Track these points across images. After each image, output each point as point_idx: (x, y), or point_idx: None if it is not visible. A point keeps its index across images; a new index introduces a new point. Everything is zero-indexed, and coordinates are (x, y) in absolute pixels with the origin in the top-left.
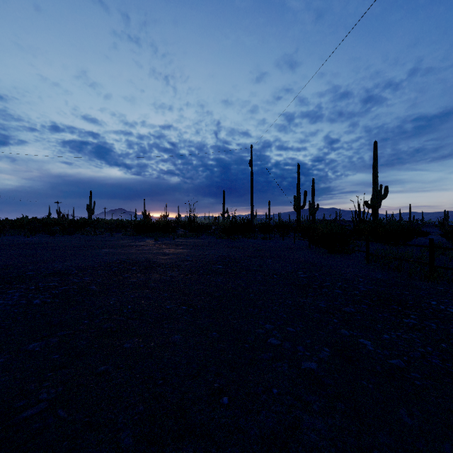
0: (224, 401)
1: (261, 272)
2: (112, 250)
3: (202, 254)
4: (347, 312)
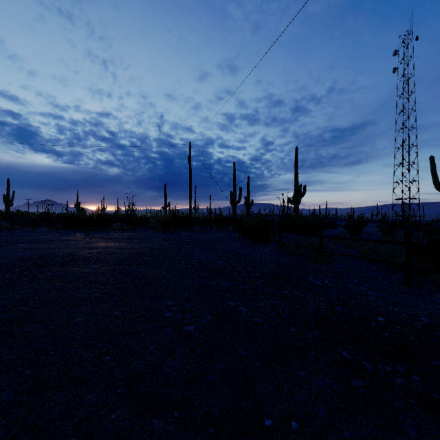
0: (106, 359)
1: (185, 262)
2: (32, 245)
3: (133, 247)
4: (241, 289)
